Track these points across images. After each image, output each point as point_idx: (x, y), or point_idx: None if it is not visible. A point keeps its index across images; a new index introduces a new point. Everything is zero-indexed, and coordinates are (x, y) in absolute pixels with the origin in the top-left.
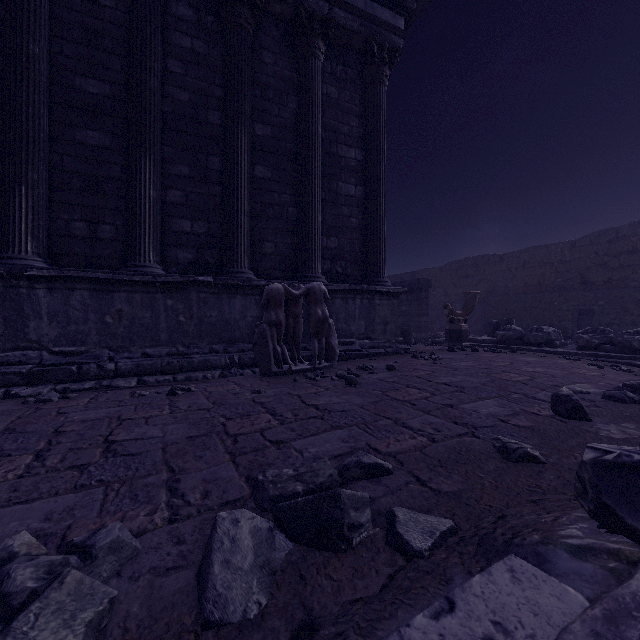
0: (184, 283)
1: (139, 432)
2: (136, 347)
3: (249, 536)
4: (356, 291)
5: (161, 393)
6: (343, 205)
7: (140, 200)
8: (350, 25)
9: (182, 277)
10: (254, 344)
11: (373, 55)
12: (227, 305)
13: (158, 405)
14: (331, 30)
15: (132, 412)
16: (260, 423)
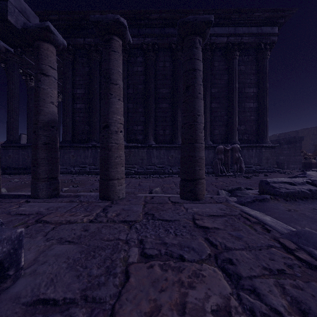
0: None
1: None
2: (176, 166)
3: (224, 192)
4: (253, 146)
5: None
6: (247, 112)
7: (177, 122)
8: (250, 41)
9: None
10: (213, 166)
11: (261, 48)
12: None
13: None
14: (241, 46)
15: None
16: (220, 183)
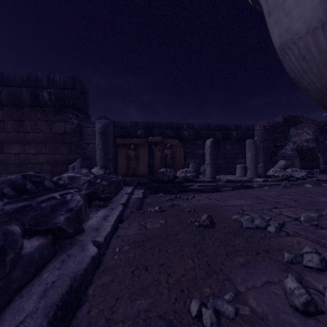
0: None
1: None
2: None
3: None
4: None
5: None
6: None
7: None
8: None
9: None
10: None
11: None
12: None
13: None
14: None
15: None
16: None
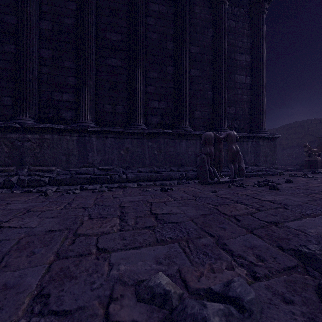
0: (157, 133)
1: (167, 210)
2: (134, 167)
3: None
4: (248, 137)
5: (156, 190)
6: (238, 88)
7: (136, 91)
8: None
9: (157, 130)
10: (197, 166)
11: None
12: (178, 145)
13: (162, 196)
14: None
15: (152, 199)
16: (242, 209)
